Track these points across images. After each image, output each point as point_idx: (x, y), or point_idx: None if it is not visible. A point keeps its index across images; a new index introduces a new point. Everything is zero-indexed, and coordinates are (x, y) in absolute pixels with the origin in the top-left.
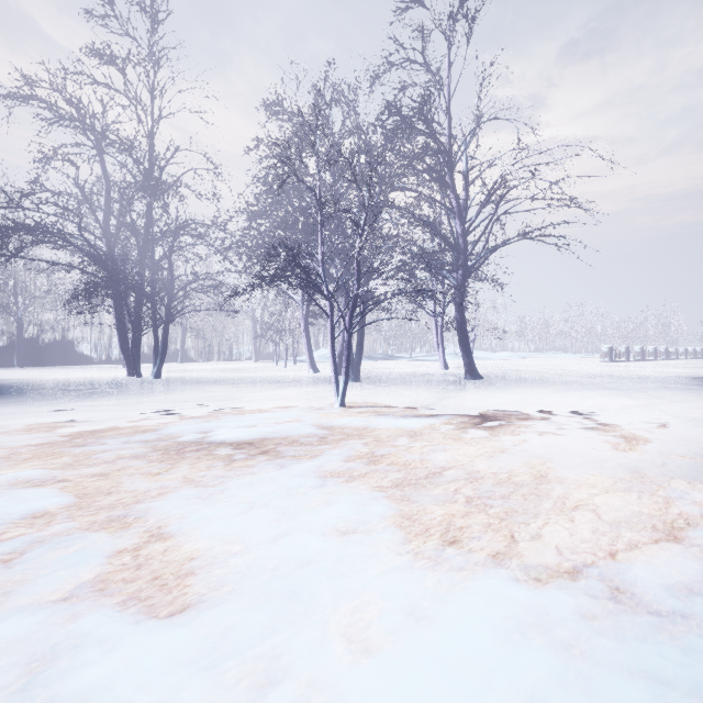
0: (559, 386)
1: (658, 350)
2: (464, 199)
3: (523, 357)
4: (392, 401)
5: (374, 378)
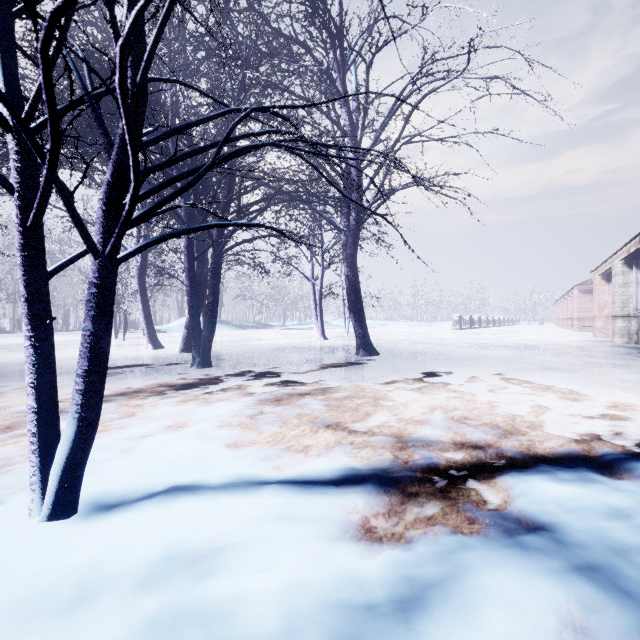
0: (477, 363)
1: (488, 319)
2: (363, 105)
3: (384, 325)
4: (256, 438)
5: (237, 356)
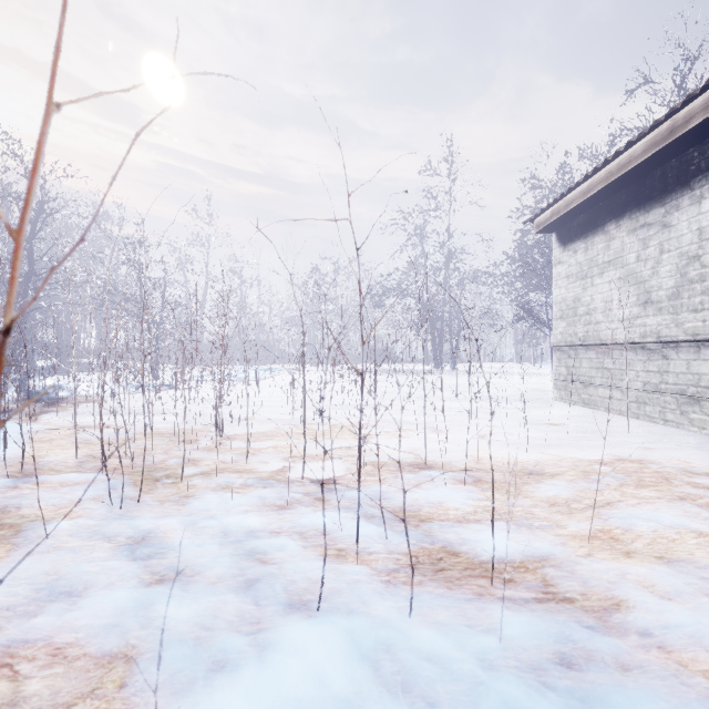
0: None
1: None
2: None
3: None
4: None
5: None
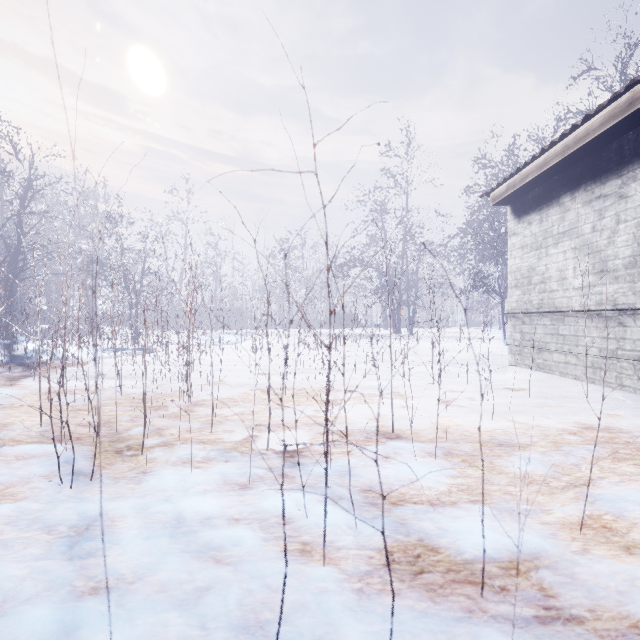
0: None
1: None
2: None
3: None
4: None
5: None
